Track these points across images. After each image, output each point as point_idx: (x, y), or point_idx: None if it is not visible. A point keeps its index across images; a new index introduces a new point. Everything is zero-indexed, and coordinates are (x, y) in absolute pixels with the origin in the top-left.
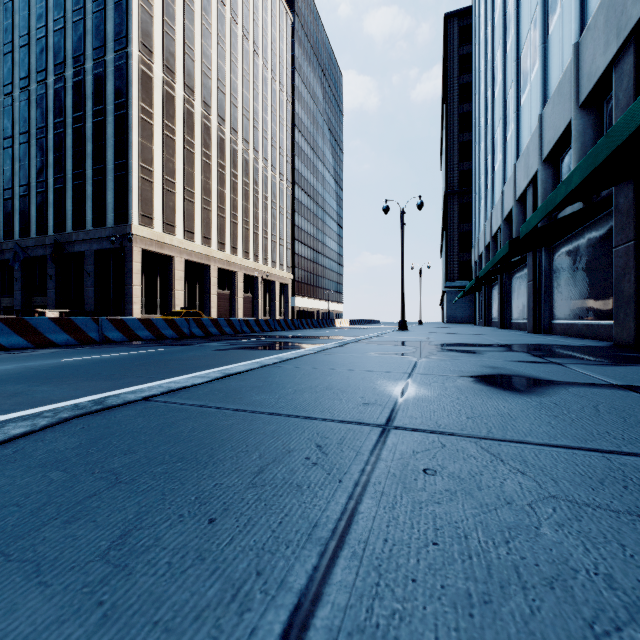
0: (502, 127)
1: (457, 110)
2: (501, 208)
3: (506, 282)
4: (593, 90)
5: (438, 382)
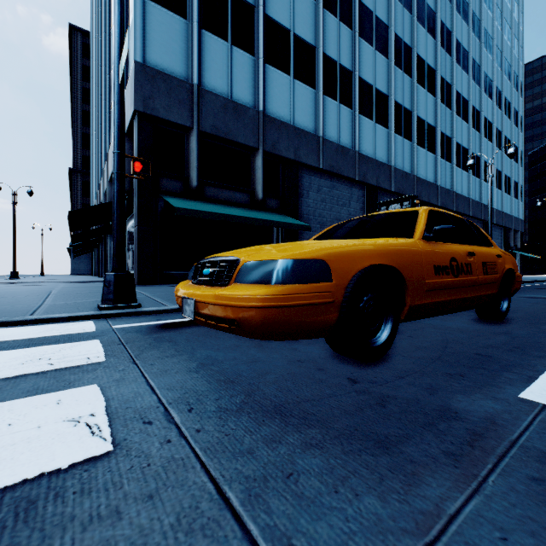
0: (98, 154)
1: (81, 106)
2: (97, 203)
3: (102, 248)
4: (111, 178)
5: (6, 286)
